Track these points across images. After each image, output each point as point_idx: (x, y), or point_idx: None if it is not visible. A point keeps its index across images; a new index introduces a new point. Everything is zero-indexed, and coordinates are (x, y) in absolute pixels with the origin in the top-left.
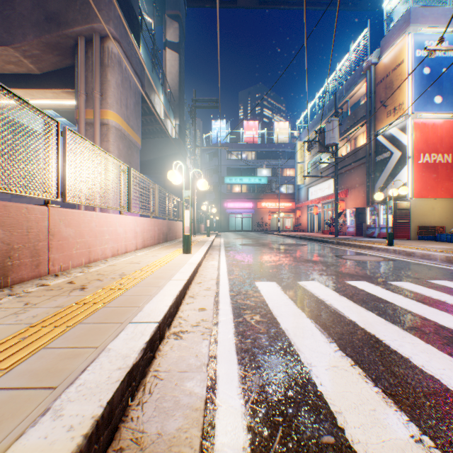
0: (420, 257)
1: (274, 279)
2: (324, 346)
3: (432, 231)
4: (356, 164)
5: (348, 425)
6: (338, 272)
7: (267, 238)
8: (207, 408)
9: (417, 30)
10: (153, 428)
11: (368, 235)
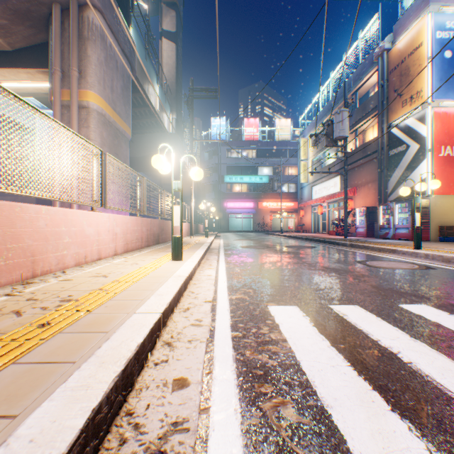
0: None
1: (295, 300)
2: None
3: None
4: (366, 160)
5: None
6: (377, 287)
7: (270, 240)
8: None
9: (438, 9)
10: None
11: (381, 236)
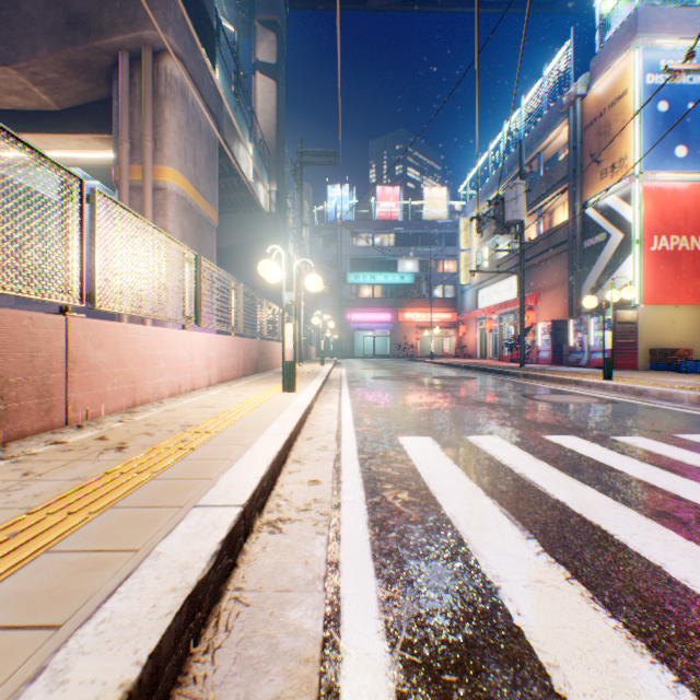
0: (656, 397)
1: (429, 432)
2: (518, 545)
3: (671, 357)
4: (552, 253)
5: (573, 691)
6: (530, 421)
7: (413, 368)
8: (326, 657)
9: (649, 44)
10: (232, 697)
11: (571, 363)
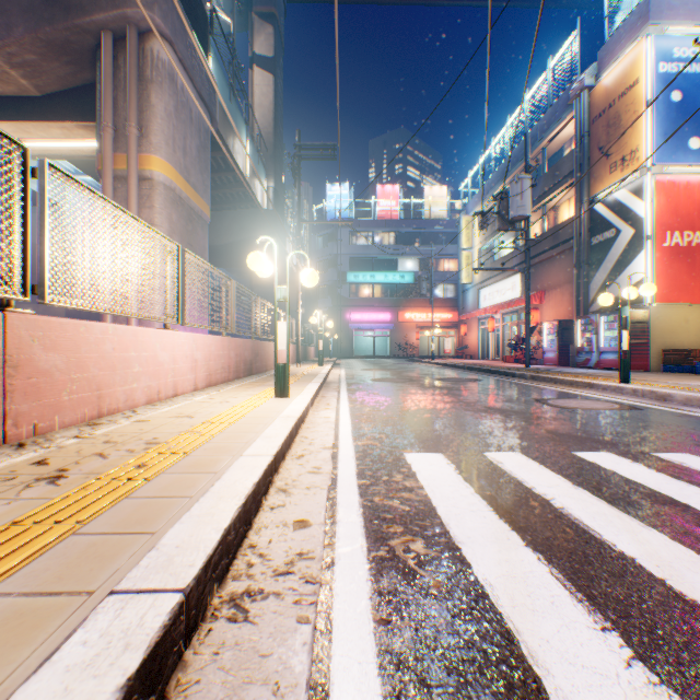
0: (682, 402)
1: (440, 447)
2: (594, 645)
3: (686, 358)
4: (558, 250)
5: None
6: (552, 432)
7: (415, 369)
8: None
9: (662, 30)
10: None
11: (579, 364)
